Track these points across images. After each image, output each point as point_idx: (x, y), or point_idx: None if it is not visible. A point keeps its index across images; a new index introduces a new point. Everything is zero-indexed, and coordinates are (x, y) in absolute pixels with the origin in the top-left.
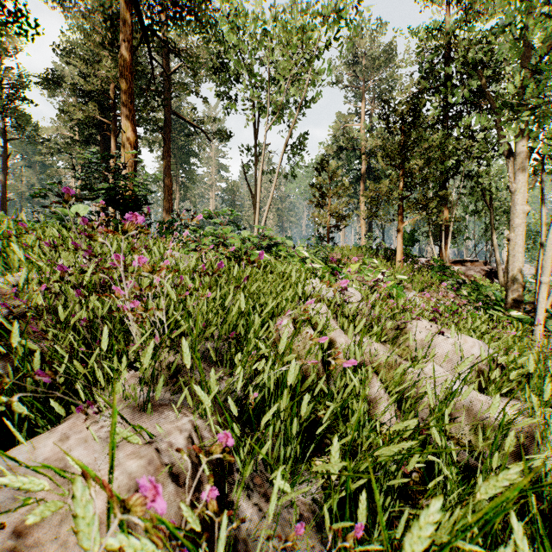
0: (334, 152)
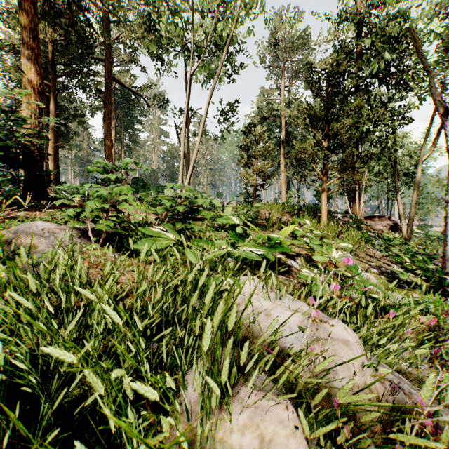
0: (258, 120)
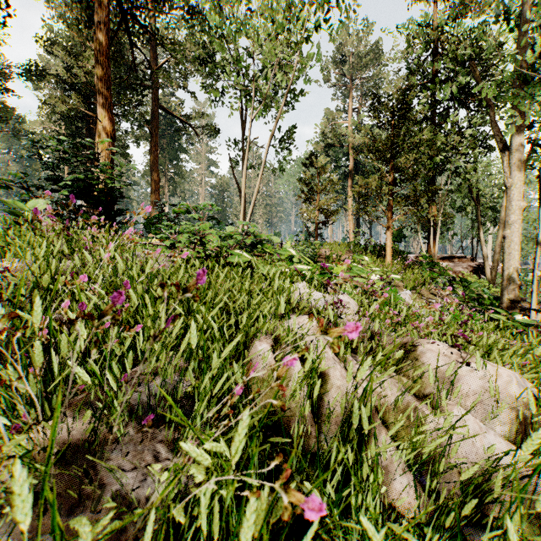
0: (322, 148)
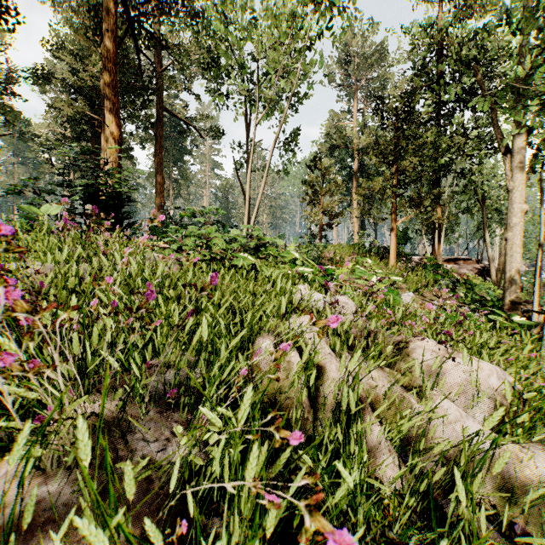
0: (327, 149)
